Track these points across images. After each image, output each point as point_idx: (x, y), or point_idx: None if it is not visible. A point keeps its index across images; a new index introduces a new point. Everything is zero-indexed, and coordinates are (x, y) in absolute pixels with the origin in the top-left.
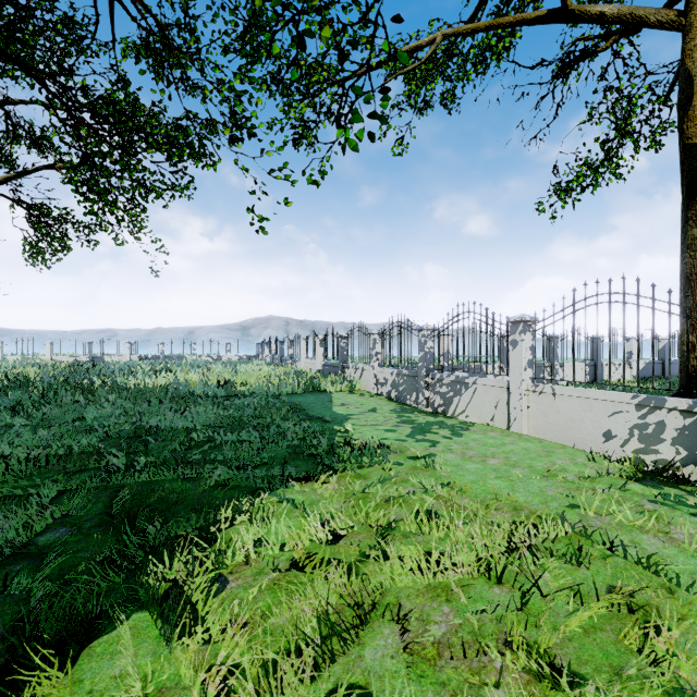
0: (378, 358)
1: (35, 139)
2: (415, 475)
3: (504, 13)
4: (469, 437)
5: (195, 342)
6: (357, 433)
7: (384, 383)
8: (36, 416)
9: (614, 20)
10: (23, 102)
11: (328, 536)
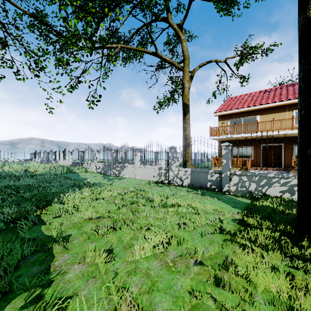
0: (97, 159)
1: None
2: (108, 186)
3: (141, 43)
4: (123, 180)
5: None
6: (91, 181)
7: (99, 168)
8: None
9: (168, 62)
10: None
11: (88, 195)
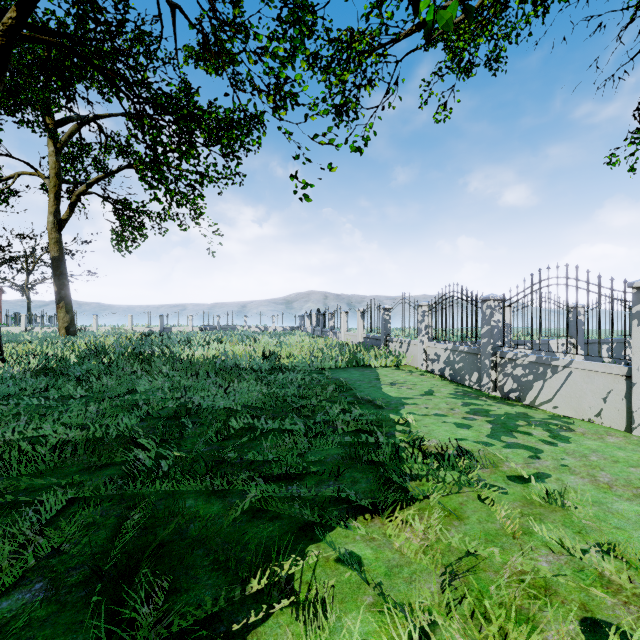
0: (427, 332)
1: (121, 148)
2: (537, 519)
3: None
4: (582, 444)
5: (245, 315)
6: (421, 428)
7: (436, 360)
8: (96, 387)
9: None
10: (110, 116)
11: None
